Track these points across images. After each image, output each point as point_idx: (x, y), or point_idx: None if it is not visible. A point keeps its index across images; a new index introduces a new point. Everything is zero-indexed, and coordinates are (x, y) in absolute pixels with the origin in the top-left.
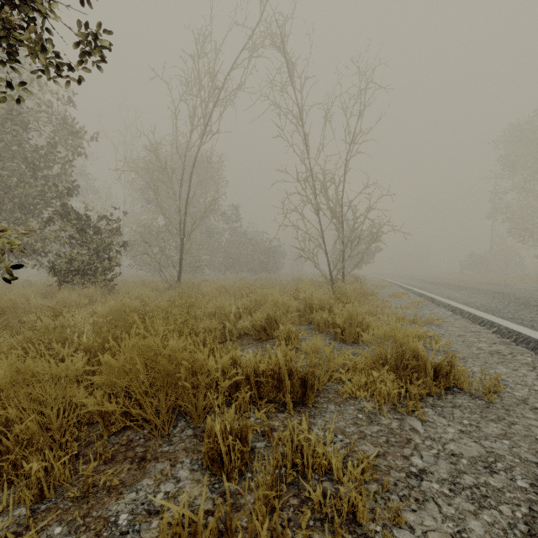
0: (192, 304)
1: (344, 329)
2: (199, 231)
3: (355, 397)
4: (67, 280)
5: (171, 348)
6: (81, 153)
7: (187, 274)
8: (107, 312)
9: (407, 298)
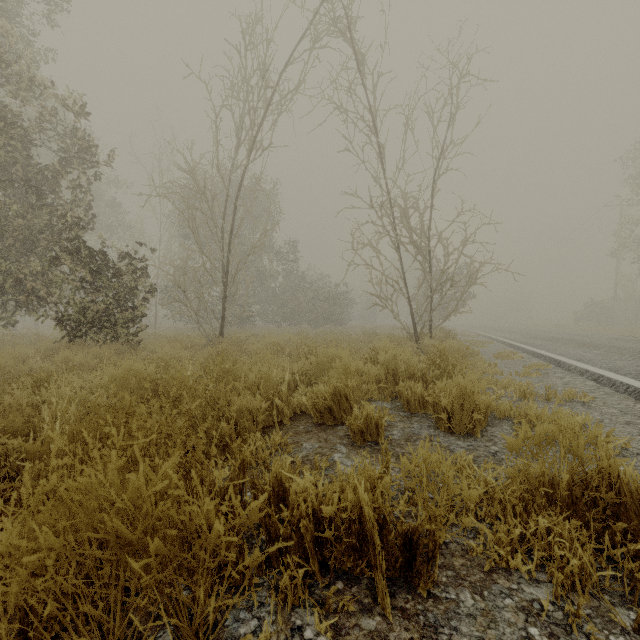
0: (229, 370)
1: (451, 414)
2: (249, 274)
3: (505, 568)
4: (79, 334)
5: (133, 494)
6: (99, 175)
7: (235, 326)
8: (107, 382)
9: (519, 360)
